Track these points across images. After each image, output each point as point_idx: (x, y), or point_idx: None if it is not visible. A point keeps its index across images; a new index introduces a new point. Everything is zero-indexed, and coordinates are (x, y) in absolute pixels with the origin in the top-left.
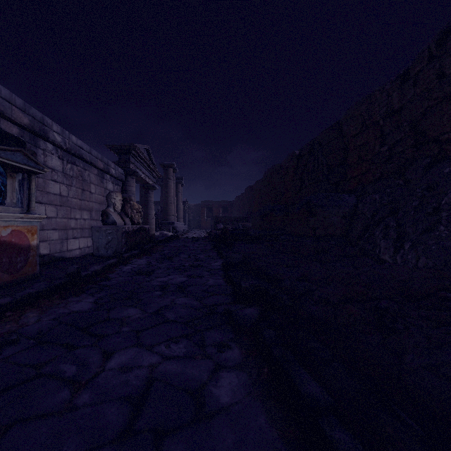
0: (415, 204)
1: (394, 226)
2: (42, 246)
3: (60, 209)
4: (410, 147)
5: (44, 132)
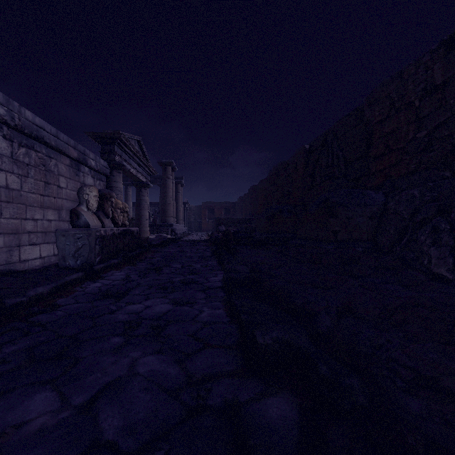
0: None
1: (448, 229)
2: None
3: (8, 207)
4: None
5: None
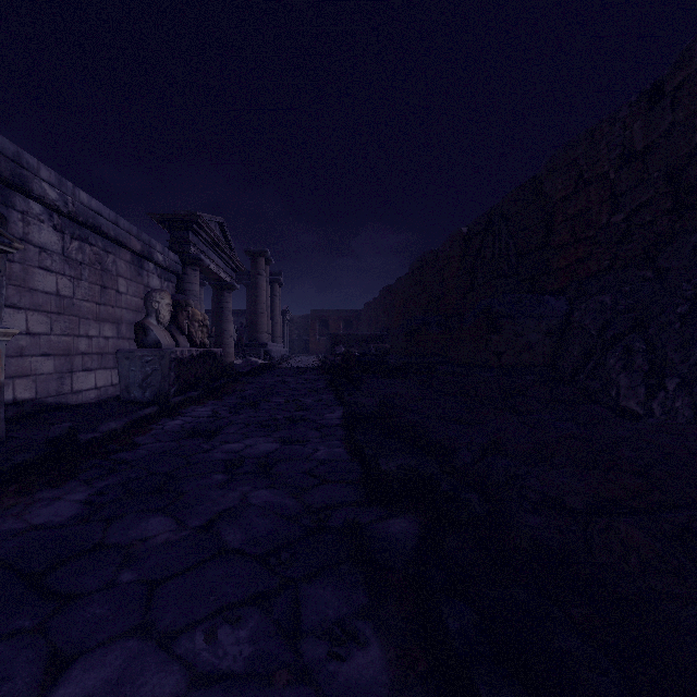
0: (682, 311)
1: (643, 349)
2: (20, 386)
3: (58, 320)
4: (666, 214)
5: (22, 180)
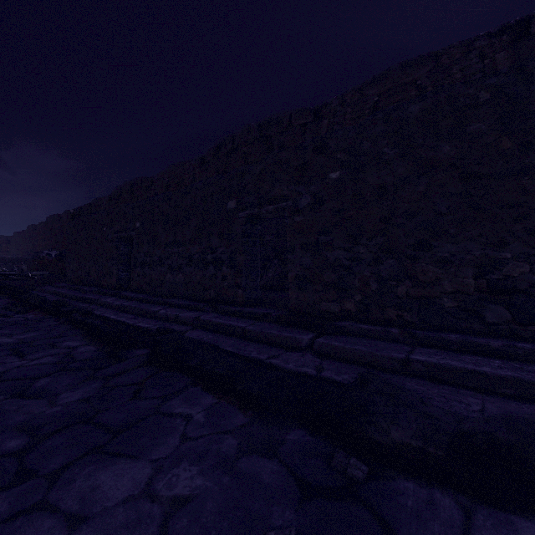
0: None
1: None
2: None
3: None
4: None
5: None
